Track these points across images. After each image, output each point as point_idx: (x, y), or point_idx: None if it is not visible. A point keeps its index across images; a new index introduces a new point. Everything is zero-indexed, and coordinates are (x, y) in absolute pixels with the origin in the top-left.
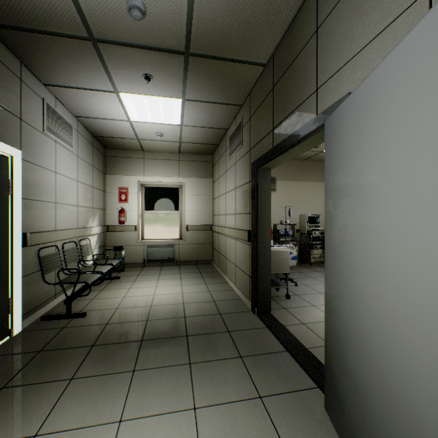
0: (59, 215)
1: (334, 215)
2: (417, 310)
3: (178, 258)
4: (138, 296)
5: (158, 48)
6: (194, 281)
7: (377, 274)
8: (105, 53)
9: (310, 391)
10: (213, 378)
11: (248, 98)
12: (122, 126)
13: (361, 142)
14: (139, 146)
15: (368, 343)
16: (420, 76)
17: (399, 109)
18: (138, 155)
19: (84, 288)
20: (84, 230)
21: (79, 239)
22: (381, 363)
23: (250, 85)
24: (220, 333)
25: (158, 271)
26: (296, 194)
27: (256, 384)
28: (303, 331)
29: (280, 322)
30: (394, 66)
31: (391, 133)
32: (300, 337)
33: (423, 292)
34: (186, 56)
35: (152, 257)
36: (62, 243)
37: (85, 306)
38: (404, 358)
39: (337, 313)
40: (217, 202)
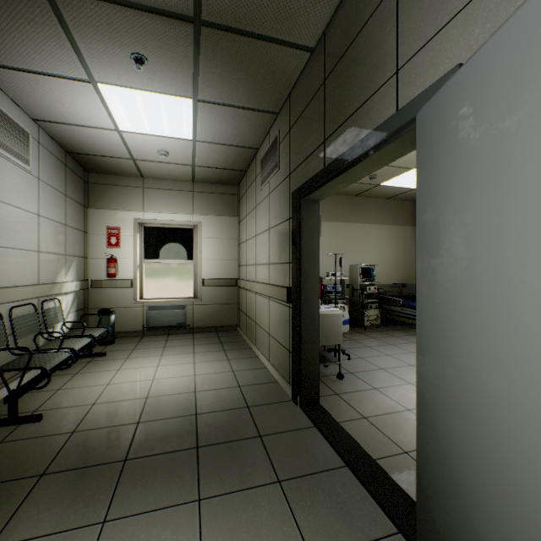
0: (4, 266)
1: (437, 264)
2: None
3: (192, 323)
4: (129, 382)
5: (152, 8)
6: (213, 356)
7: None
8: (67, 9)
9: (388, 540)
10: (236, 528)
11: (288, 103)
12: (108, 138)
13: (506, 130)
14: (136, 169)
15: (527, 509)
16: None
17: None
18: (135, 183)
19: (43, 375)
20: (50, 288)
21: (40, 300)
22: None
23: (291, 82)
24: (248, 440)
25: (163, 342)
26: (346, 238)
27: (304, 533)
28: (366, 430)
29: (333, 418)
30: None
31: None
32: (363, 441)
33: None
34: (196, 26)
35: (156, 323)
36: (10, 307)
37: (44, 403)
38: None
39: (445, 431)
40: (244, 248)
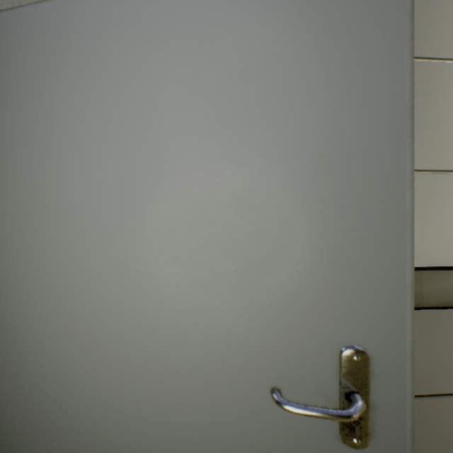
0: None
1: None
2: (145, 341)
3: None
4: None
5: None
6: None
7: (78, 310)
8: None
9: None
10: None
11: None
12: None
13: (43, 99)
14: None
15: (60, 424)
16: (148, 48)
17: (117, 75)
18: None
19: None
20: None
21: None
22: (86, 441)
23: None
24: None
25: None
26: None
27: None
28: None
29: None
30: (109, 12)
31: (105, 104)
32: None
33: (153, 316)
34: None
35: None
36: None
37: None
38: (125, 412)
39: None
40: None
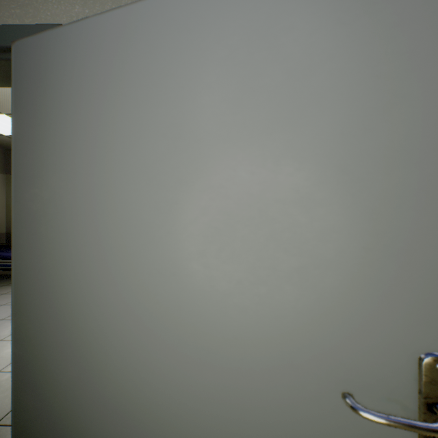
0: None
1: (40, 215)
2: (203, 335)
3: None
4: None
5: None
6: None
7: (138, 302)
8: None
9: None
10: None
11: None
12: None
13: (105, 104)
14: None
15: (121, 409)
16: (207, 48)
17: (176, 77)
18: None
19: None
20: None
21: None
22: (146, 427)
23: None
24: None
25: None
26: None
27: None
28: None
29: None
30: (168, 17)
31: (164, 105)
32: None
33: (212, 311)
34: None
35: None
36: None
37: None
38: (184, 403)
39: (50, 385)
40: None
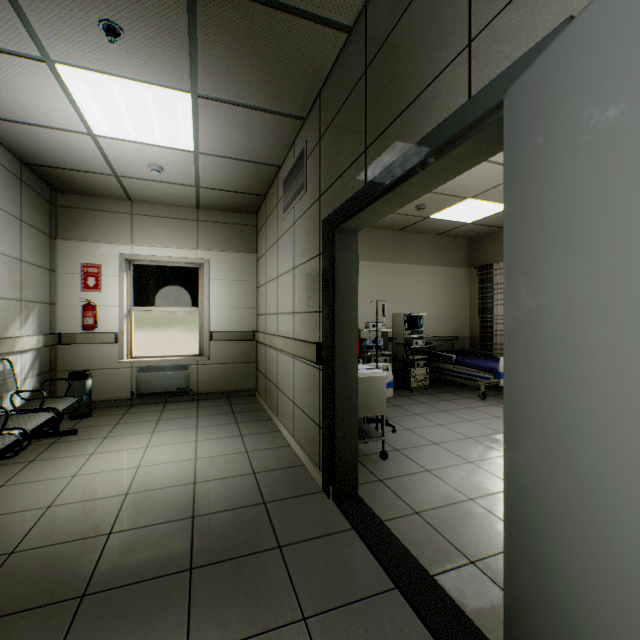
0: None
1: (543, 317)
2: None
3: (197, 388)
4: (105, 472)
5: None
6: (221, 432)
7: None
8: None
9: None
10: None
11: (317, 104)
12: (79, 145)
13: None
14: (122, 190)
15: None
16: None
17: None
18: (121, 208)
19: None
20: None
21: None
22: None
23: (321, 76)
24: (263, 554)
25: (157, 413)
26: (388, 282)
27: None
28: (419, 531)
29: (376, 515)
30: None
31: None
32: (417, 548)
33: None
34: None
35: (148, 389)
36: None
37: None
38: None
39: (558, 575)
40: (263, 292)
